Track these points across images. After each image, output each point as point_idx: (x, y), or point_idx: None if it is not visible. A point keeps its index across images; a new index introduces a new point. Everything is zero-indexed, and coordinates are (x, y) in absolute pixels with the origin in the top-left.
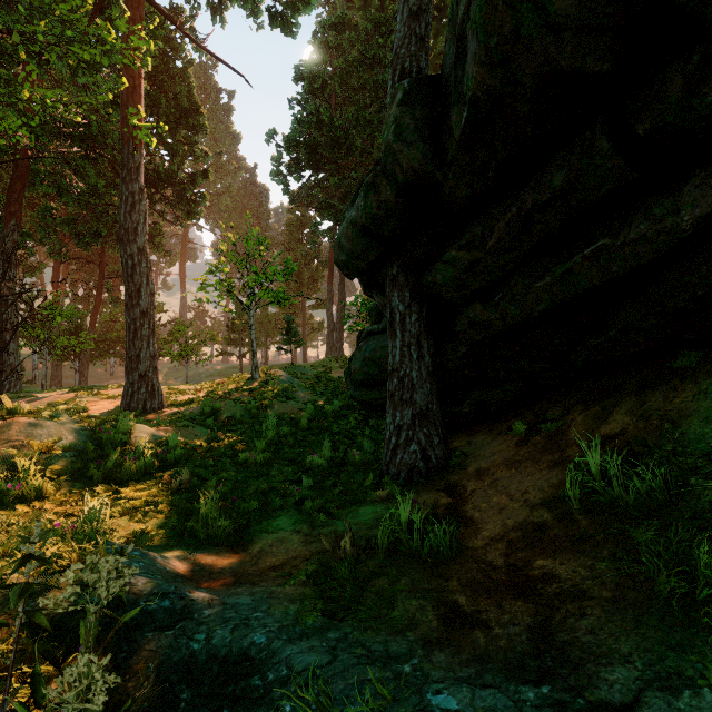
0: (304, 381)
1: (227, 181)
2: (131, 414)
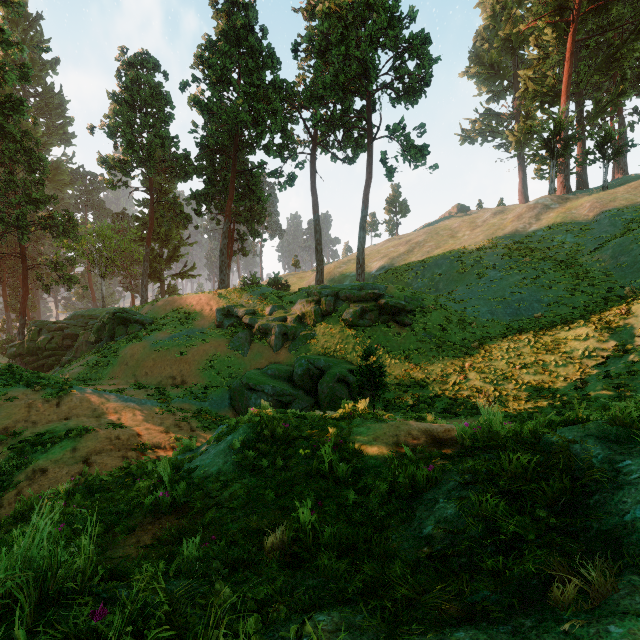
0: None
1: None
2: None
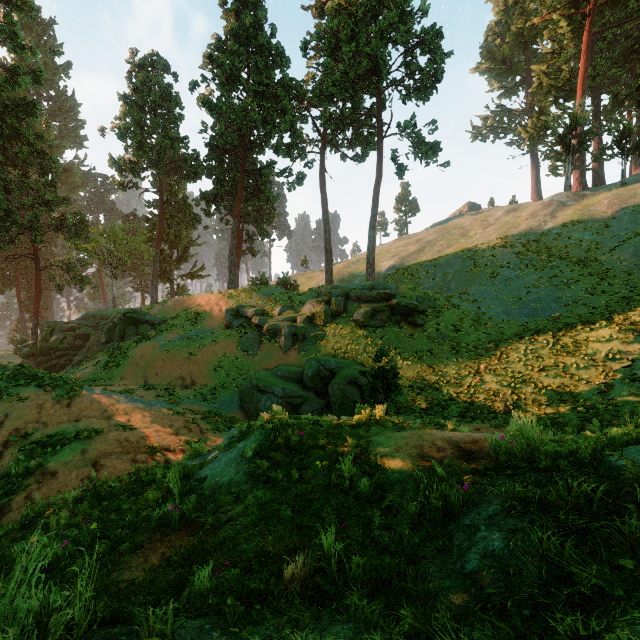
0: None
1: None
2: None
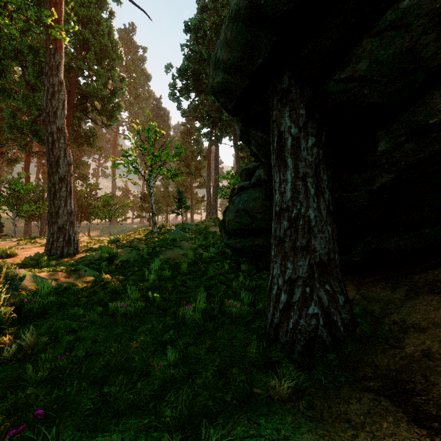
0: (190, 234)
1: (142, 106)
2: (44, 258)
